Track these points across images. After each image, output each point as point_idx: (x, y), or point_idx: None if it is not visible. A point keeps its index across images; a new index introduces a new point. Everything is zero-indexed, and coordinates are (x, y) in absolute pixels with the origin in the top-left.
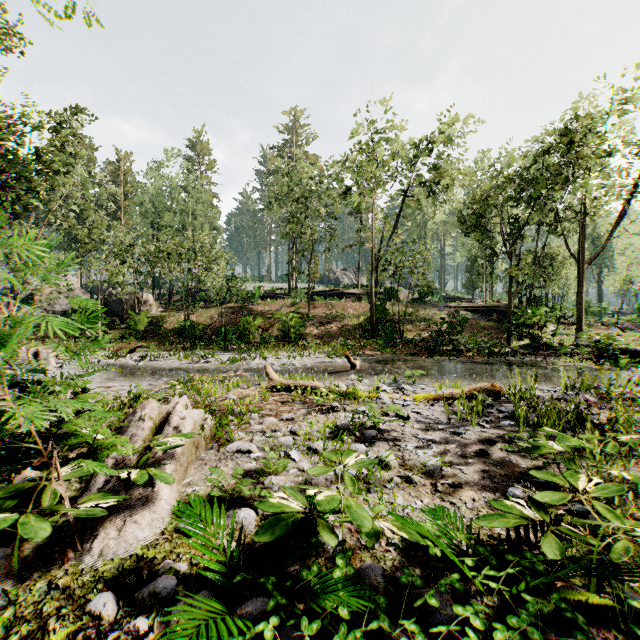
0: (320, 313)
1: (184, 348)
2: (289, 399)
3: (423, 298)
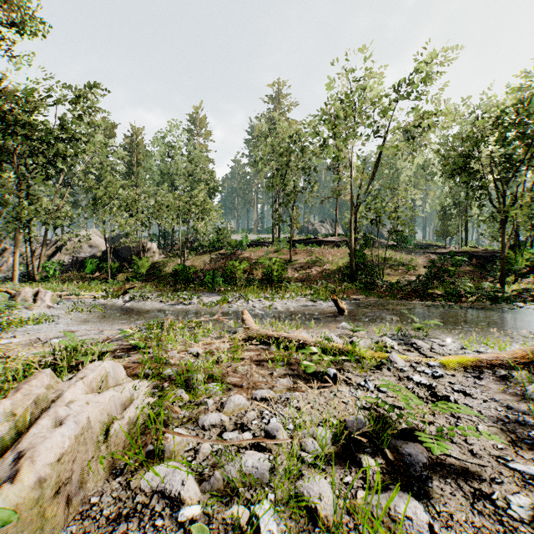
0: (301, 258)
1: (176, 289)
2: (267, 359)
3: (398, 245)
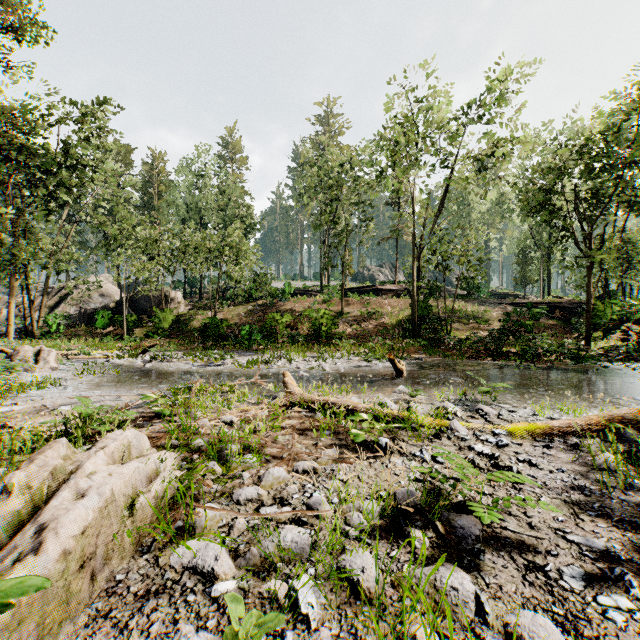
0: (354, 310)
1: (205, 347)
2: (311, 427)
3: (469, 294)
